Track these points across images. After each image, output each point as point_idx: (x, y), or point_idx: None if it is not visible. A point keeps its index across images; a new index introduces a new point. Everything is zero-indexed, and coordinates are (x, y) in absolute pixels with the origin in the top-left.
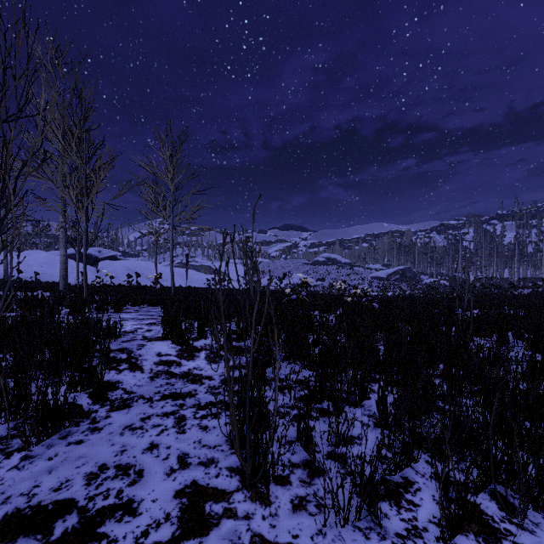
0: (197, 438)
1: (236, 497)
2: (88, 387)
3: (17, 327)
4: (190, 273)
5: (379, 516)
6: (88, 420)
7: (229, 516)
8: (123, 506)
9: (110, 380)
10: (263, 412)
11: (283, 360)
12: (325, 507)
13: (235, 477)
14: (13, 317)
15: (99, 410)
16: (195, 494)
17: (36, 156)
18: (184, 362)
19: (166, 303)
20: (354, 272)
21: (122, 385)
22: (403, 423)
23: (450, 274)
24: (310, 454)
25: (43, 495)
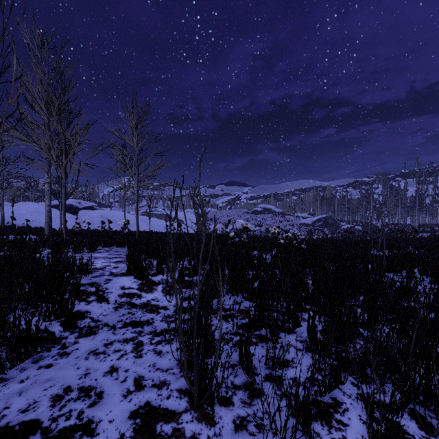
0: (152, 362)
1: (184, 418)
2: (60, 316)
3: (3, 265)
4: (153, 220)
5: (312, 435)
6: (59, 345)
7: (178, 436)
8: (83, 426)
9: (80, 310)
10: (210, 339)
11: (227, 293)
12: (264, 429)
13: (183, 398)
14: (0, 256)
15: (69, 337)
16: (147, 414)
17: (25, 124)
18: (143, 294)
19: (131, 244)
20: (285, 219)
21: (90, 314)
22: (331, 349)
23: (363, 221)
24: (250, 377)
25: (12, 416)
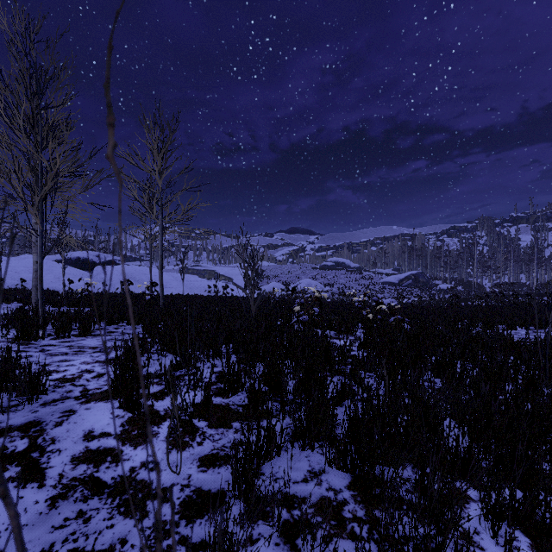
0: None
1: None
2: None
3: None
4: (192, 279)
5: None
6: None
7: None
8: None
9: None
10: None
11: (293, 443)
12: None
13: None
14: None
15: None
16: None
17: None
18: (127, 451)
19: (145, 322)
20: (363, 277)
21: None
22: None
23: (464, 279)
24: None
25: None
